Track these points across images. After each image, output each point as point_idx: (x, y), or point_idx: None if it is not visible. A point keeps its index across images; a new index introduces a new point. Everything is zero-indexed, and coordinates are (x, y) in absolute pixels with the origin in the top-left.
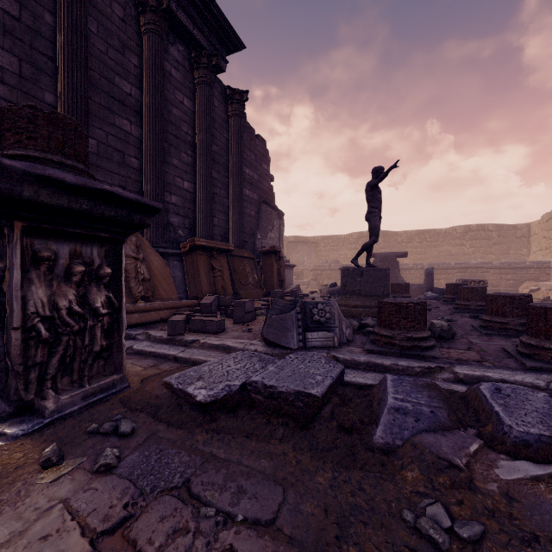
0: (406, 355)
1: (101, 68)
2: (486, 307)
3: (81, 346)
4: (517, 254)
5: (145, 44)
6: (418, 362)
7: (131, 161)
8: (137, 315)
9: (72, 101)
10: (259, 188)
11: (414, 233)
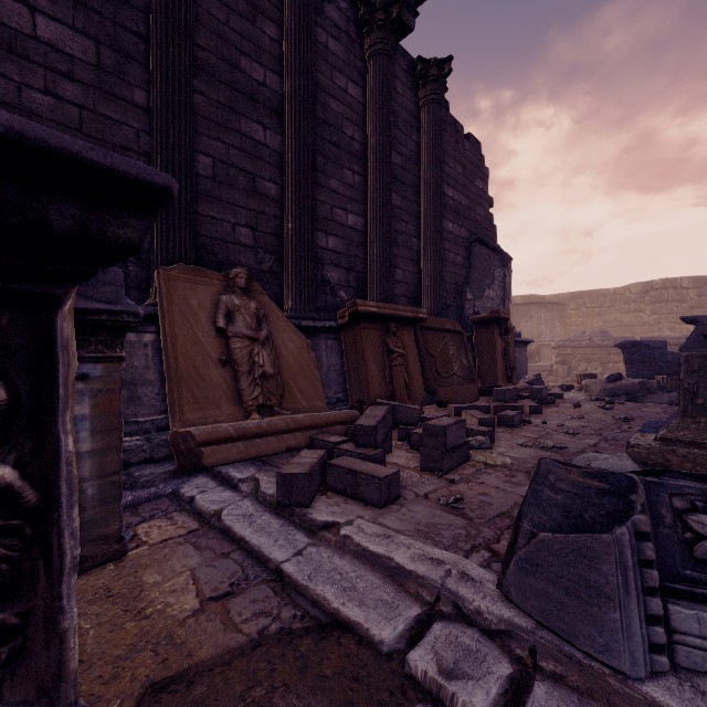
0: None
1: (219, 47)
2: None
3: None
4: None
5: (285, 1)
6: None
7: (265, 187)
8: (241, 444)
9: (167, 93)
10: (469, 219)
11: None
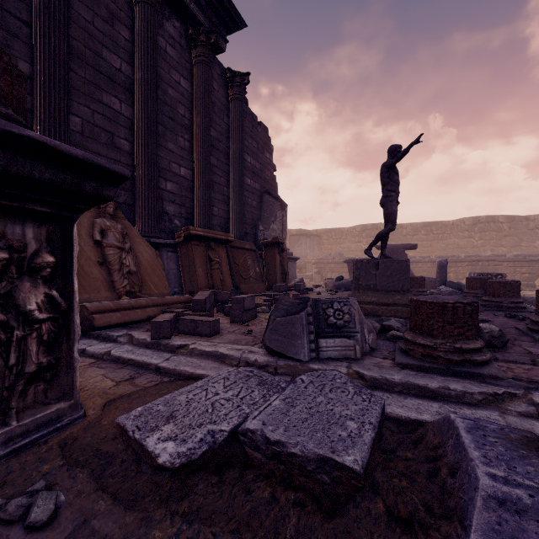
0: (455, 373)
1: (86, 39)
2: (536, 306)
3: (3, 367)
4: (529, 246)
5: (136, 15)
6: (477, 385)
7: (121, 143)
8: (119, 313)
9: (49, 70)
10: (261, 177)
11: (420, 225)
